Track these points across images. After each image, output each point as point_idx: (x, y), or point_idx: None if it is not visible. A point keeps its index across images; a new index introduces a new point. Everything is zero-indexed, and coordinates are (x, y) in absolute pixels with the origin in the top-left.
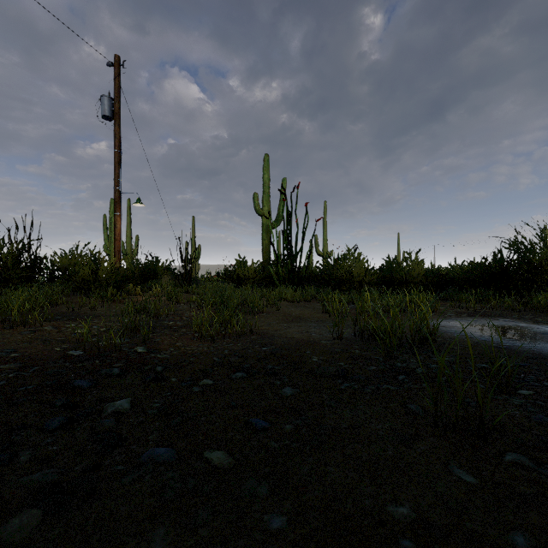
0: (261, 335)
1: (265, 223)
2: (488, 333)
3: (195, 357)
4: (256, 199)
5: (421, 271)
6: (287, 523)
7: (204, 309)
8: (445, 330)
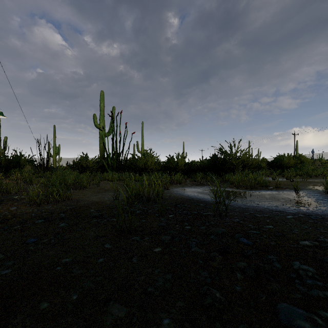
0: (74, 200)
1: (101, 133)
2: (192, 193)
3: (20, 215)
4: (95, 118)
5: (183, 163)
6: (10, 271)
7: (35, 187)
8: (176, 192)
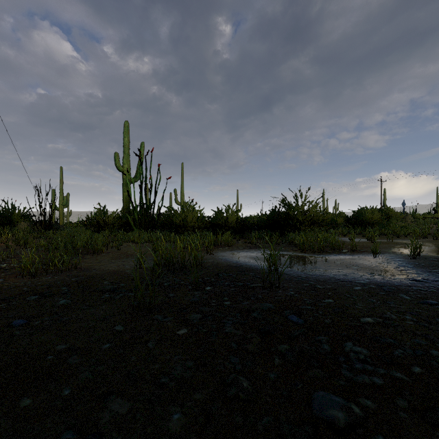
0: (84, 269)
1: (125, 178)
2: (243, 258)
3: (7, 290)
4: (117, 157)
5: (234, 219)
6: None
7: (29, 252)
8: (221, 258)
